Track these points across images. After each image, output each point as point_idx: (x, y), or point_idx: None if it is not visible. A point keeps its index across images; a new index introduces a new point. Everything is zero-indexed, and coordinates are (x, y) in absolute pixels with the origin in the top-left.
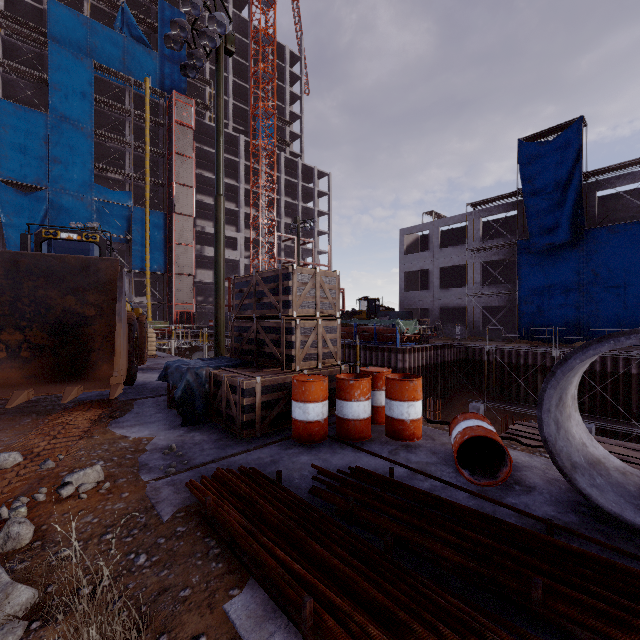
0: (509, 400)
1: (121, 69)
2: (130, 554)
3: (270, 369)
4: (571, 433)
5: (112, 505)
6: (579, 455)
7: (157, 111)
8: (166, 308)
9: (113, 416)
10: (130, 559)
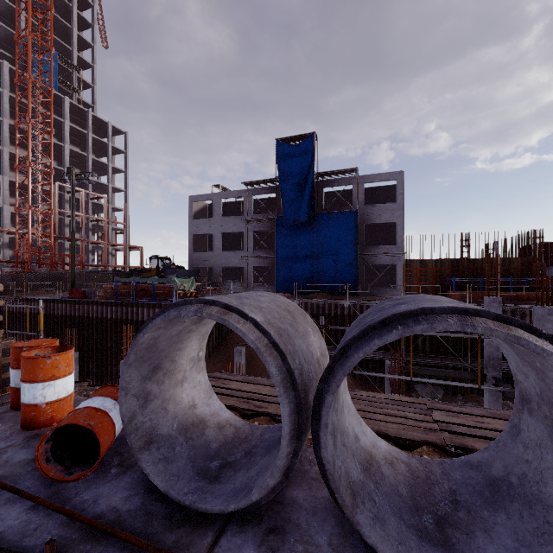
0: None
1: None
2: None
3: None
4: (177, 399)
5: None
6: (173, 423)
7: None
8: None
9: None
10: None
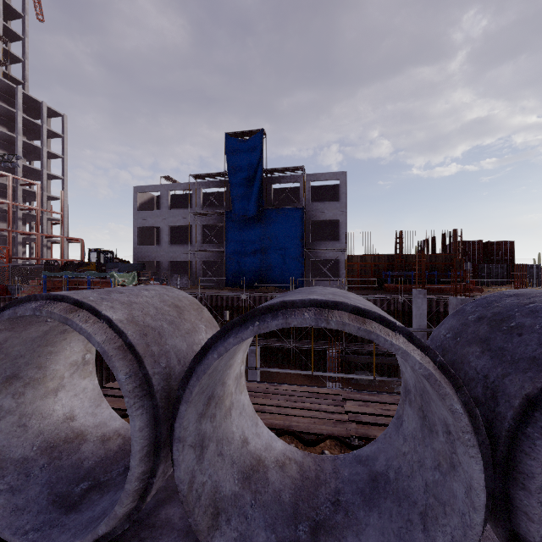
0: None
1: None
2: None
3: None
4: (45, 412)
5: None
6: (34, 442)
7: None
8: None
9: None
10: None
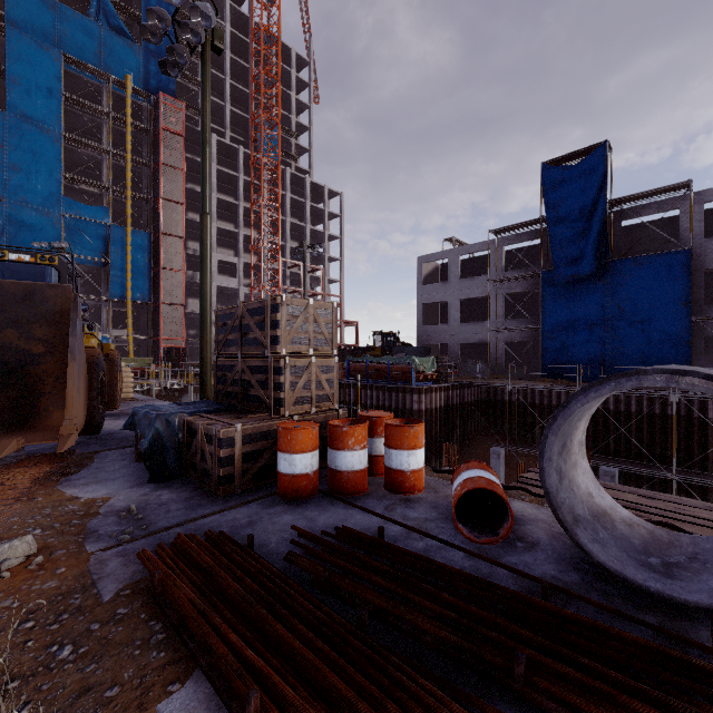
0: (532, 443)
1: (97, 63)
2: (52, 646)
3: (255, 415)
4: (576, 483)
5: (41, 584)
6: (583, 507)
7: (141, 114)
8: (151, 343)
9: (66, 473)
10: (51, 652)
